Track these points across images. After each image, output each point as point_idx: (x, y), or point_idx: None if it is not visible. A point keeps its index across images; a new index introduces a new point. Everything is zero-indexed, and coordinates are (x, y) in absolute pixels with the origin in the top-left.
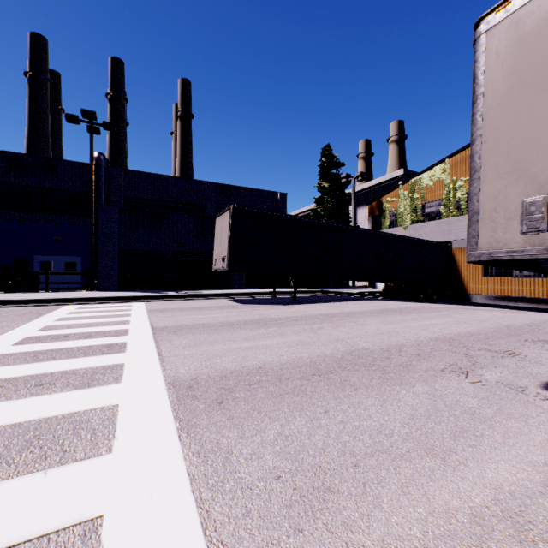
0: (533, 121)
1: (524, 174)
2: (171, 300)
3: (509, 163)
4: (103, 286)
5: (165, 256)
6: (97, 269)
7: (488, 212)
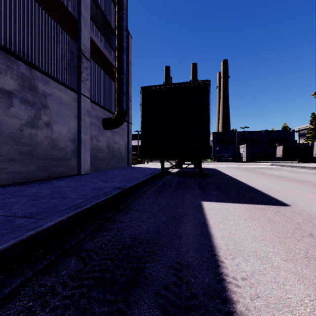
0: (315, 149)
1: (315, 152)
2: (267, 162)
3: (314, 151)
4: (246, 160)
5: (259, 154)
6: (240, 156)
7: (313, 154)
